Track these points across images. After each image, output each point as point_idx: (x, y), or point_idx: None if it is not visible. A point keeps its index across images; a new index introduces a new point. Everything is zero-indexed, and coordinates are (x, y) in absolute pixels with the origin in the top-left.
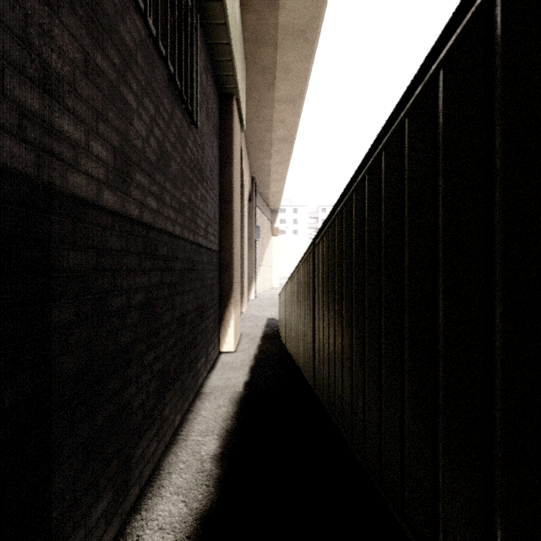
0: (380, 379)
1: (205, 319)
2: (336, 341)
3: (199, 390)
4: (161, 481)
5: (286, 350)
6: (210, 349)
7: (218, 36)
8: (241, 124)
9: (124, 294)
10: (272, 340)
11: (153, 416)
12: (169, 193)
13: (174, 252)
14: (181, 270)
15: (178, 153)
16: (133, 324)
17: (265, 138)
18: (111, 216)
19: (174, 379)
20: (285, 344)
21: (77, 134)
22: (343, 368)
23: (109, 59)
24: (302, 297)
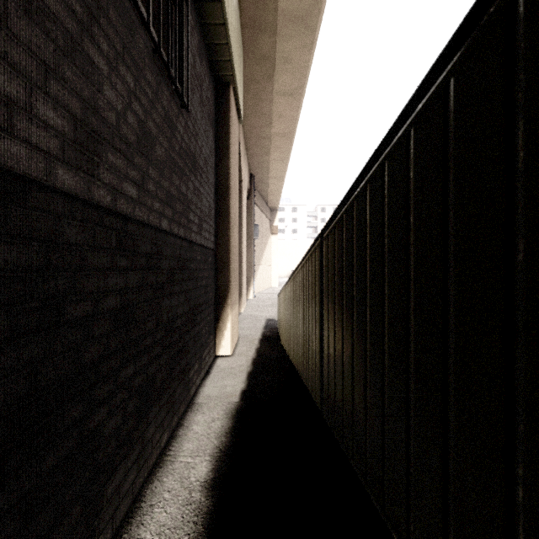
0: (446, 445)
1: (199, 323)
2: (355, 361)
3: (192, 399)
4: (142, 517)
5: (286, 354)
6: (204, 354)
7: (213, 15)
8: (238, 116)
9: (90, 299)
10: (271, 342)
11: (132, 440)
12: (154, 182)
13: (160, 248)
14: (169, 269)
15: (166, 137)
16: (104, 334)
17: (263, 133)
18: (69, 202)
19: (160, 393)
20: (285, 348)
21: (11, 88)
22: (367, 400)
23: (66, 3)
24: (305, 300)
